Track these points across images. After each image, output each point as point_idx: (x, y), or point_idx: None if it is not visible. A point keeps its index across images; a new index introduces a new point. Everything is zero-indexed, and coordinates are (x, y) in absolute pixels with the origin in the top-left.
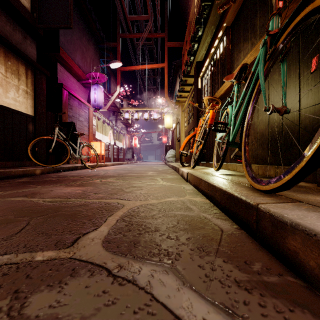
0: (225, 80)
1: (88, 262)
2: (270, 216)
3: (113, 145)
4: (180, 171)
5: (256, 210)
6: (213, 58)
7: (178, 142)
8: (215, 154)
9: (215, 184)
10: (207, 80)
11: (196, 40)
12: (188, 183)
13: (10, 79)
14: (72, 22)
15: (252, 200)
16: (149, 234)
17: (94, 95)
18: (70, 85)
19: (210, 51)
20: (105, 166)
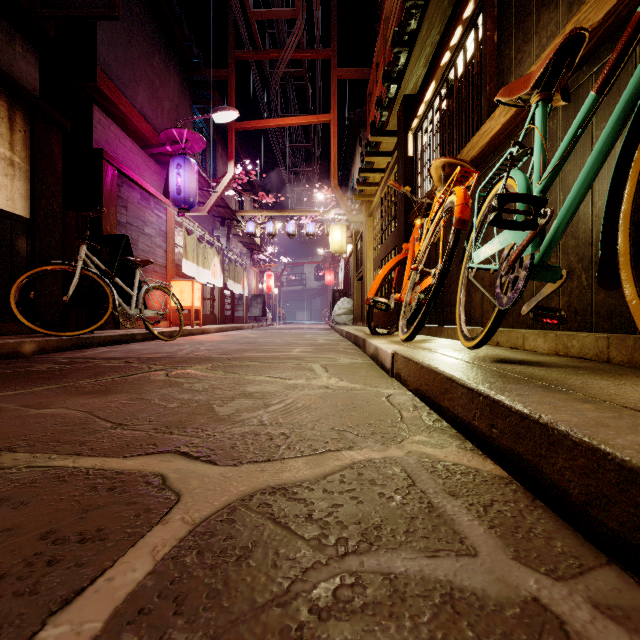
0: (503, 96)
1: None
2: None
3: (221, 288)
4: (370, 348)
5: None
6: (447, 78)
7: (359, 282)
8: (461, 304)
9: (541, 413)
10: (431, 134)
11: (405, 42)
12: (397, 383)
13: None
14: (118, 4)
15: None
16: None
17: (177, 178)
18: (124, 157)
19: (439, 60)
20: (201, 334)
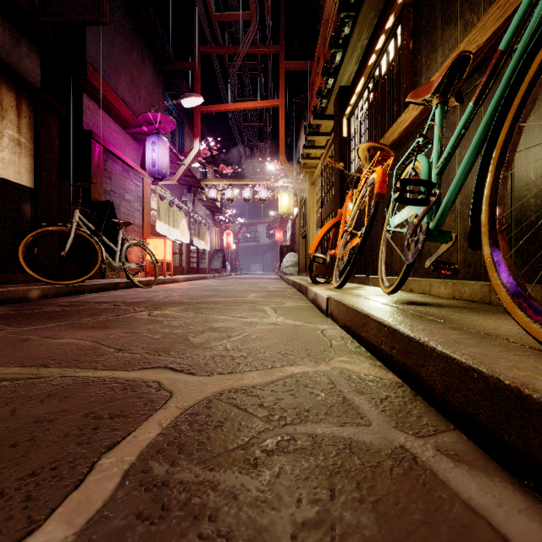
0: (412, 98)
1: None
2: None
3: (188, 245)
4: (311, 293)
5: None
6: (374, 75)
7: (304, 239)
8: (382, 259)
9: (420, 336)
10: (361, 119)
11: (340, 45)
12: (330, 320)
13: None
14: (106, 13)
15: None
16: None
17: (152, 153)
18: (108, 136)
19: (367, 61)
20: (172, 283)
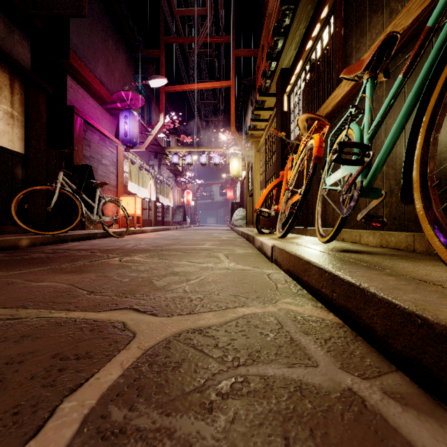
0: (345, 74)
1: None
2: None
3: (155, 201)
4: (257, 242)
5: None
6: (310, 58)
7: (251, 197)
8: (318, 213)
9: (361, 282)
10: (299, 96)
11: (281, 33)
12: (275, 266)
13: None
14: (85, 7)
15: None
16: None
17: (125, 125)
18: (88, 111)
19: (305, 46)
20: (141, 233)
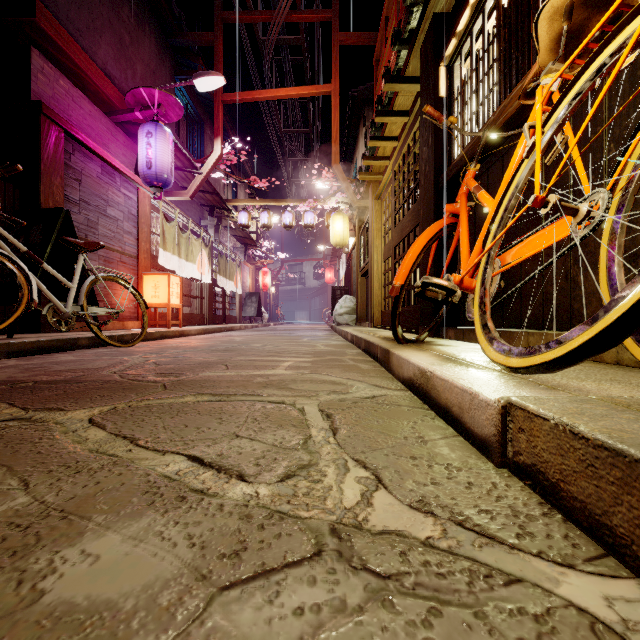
0: None
1: None
2: None
3: (210, 285)
4: (403, 367)
5: None
6: None
7: (363, 277)
8: (619, 287)
9: None
10: (479, 52)
11: None
12: (542, 504)
13: None
14: None
15: None
16: None
17: (147, 149)
18: (80, 120)
19: None
20: (179, 337)
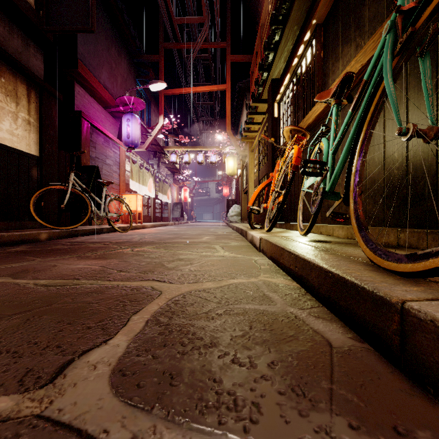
0: (318, 99)
1: (71, 429)
2: (437, 329)
3: (154, 198)
4: (249, 236)
5: (399, 312)
6: (296, 72)
7: (245, 194)
8: (300, 210)
9: (309, 258)
10: (287, 105)
11: (272, 48)
12: (262, 254)
13: (4, 103)
14: (94, 23)
15: (387, 291)
16: (200, 352)
17: (127, 128)
18: (93, 114)
19: (291, 62)
20: (142, 228)
